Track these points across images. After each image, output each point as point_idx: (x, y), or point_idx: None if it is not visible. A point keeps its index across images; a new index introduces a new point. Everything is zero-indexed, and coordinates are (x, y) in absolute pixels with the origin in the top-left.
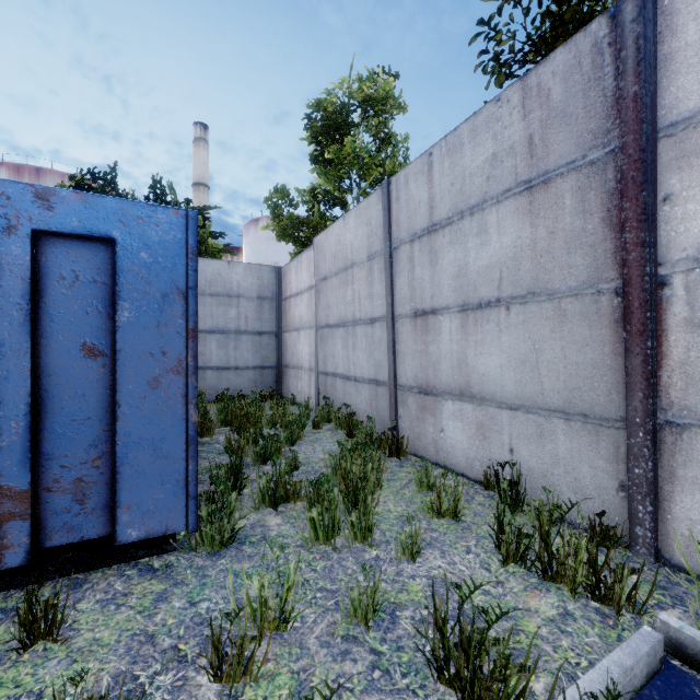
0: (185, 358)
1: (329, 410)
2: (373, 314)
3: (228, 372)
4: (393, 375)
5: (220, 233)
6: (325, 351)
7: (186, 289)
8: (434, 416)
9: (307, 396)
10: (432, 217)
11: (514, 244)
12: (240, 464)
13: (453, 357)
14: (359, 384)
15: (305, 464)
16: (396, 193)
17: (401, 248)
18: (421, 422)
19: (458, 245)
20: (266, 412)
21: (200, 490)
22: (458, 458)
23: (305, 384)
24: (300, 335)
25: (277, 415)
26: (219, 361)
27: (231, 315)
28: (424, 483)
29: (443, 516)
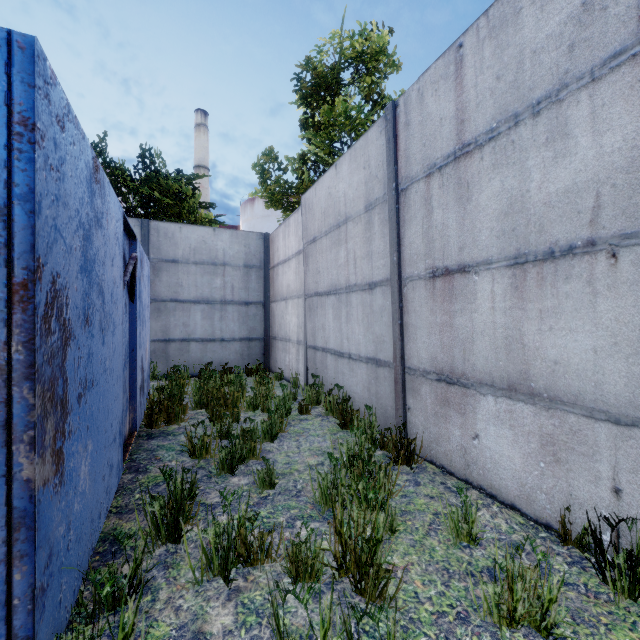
0: (4, 345)
1: (319, 391)
2: (372, 277)
3: (213, 344)
4: (399, 355)
5: (210, 204)
6: (314, 323)
7: (7, 198)
8: (463, 414)
9: (295, 372)
10: (462, 135)
11: (631, 143)
12: (180, 496)
13: (497, 333)
14: (354, 362)
15: (285, 474)
16: (405, 116)
17: (413, 188)
18: (441, 420)
19: (509, 167)
20: (248, 392)
21: (130, 527)
22: (505, 481)
23: (293, 358)
24: (287, 305)
25: (258, 396)
26: (204, 332)
27: (216, 284)
28: (463, 530)
29: (519, 625)
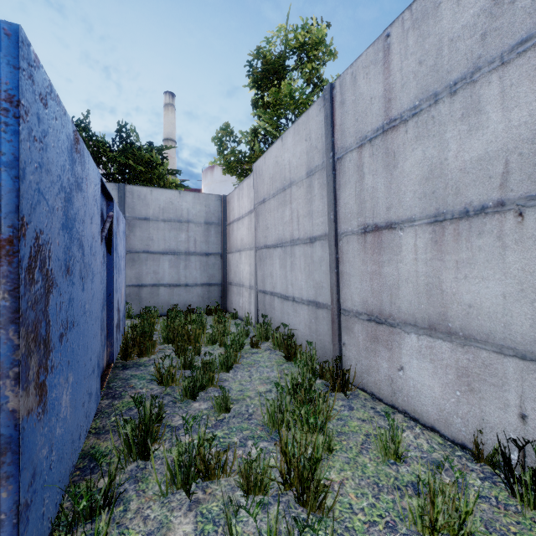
0: None
1: (267, 328)
2: (313, 233)
3: (178, 288)
4: (336, 298)
5: (177, 171)
6: (263, 271)
7: None
8: (390, 349)
9: (248, 312)
10: (389, 111)
11: None
12: (149, 420)
13: (419, 280)
14: (297, 305)
15: (239, 400)
16: (340, 96)
17: (347, 157)
18: (371, 354)
19: (429, 138)
20: (207, 329)
21: (106, 445)
22: (426, 407)
23: (246, 300)
24: (241, 255)
25: (217, 332)
26: (171, 279)
27: (181, 238)
28: (390, 450)
29: (439, 533)
